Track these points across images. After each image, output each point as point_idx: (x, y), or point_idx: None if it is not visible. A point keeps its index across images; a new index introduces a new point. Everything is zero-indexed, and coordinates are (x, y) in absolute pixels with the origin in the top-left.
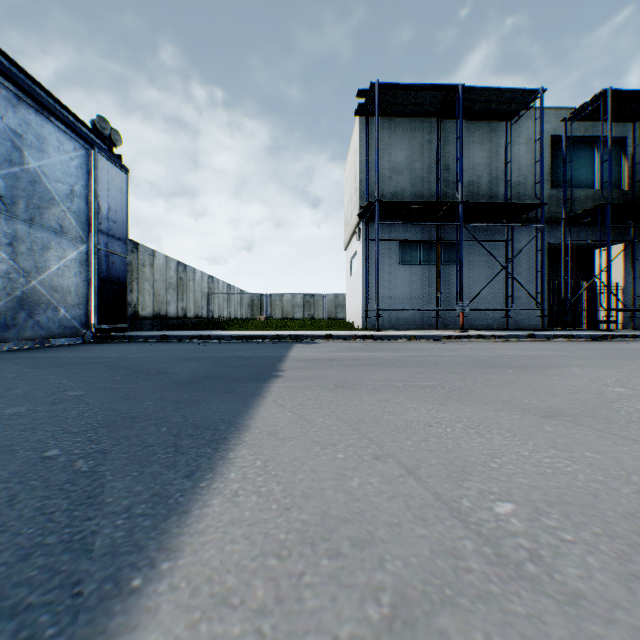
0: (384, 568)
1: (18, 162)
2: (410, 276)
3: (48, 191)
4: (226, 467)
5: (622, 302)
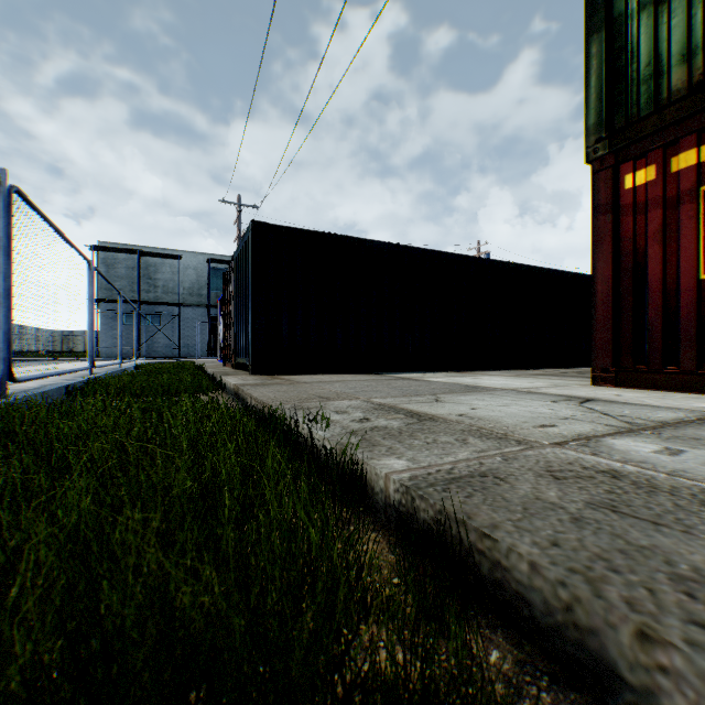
0: None
1: None
2: (130, 330)
3: None
4: None
5: None
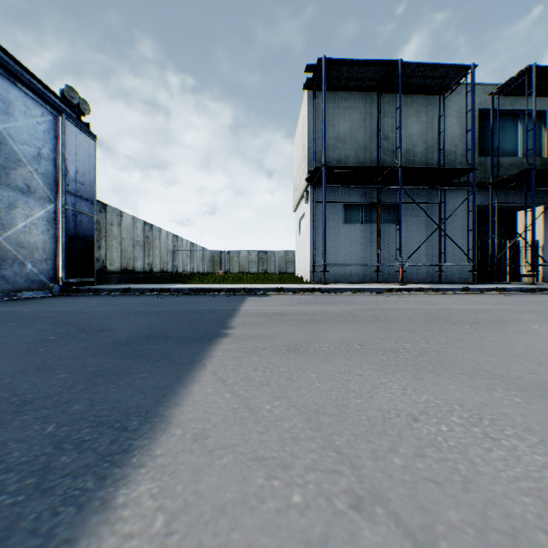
0: None
1: None
2: (353, 235)
3: (14, 152)
4: (97, 537)
5: (542, 258)
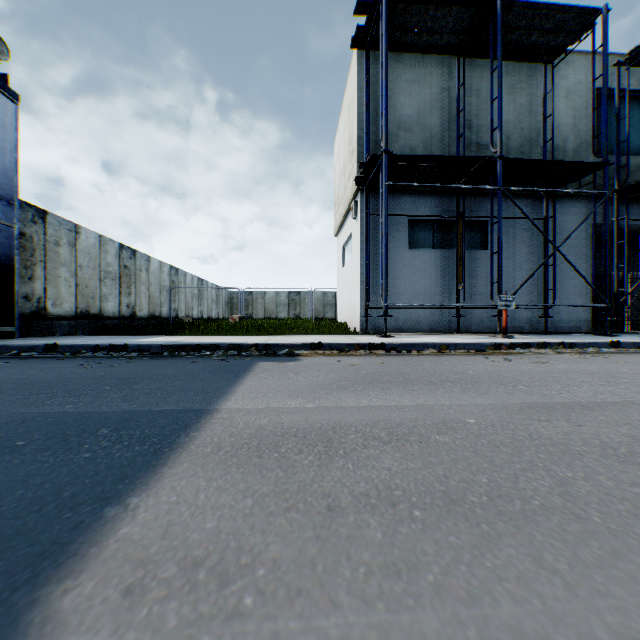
0: None
1: None
2: (421, 264)
3: None
4: None
5: None
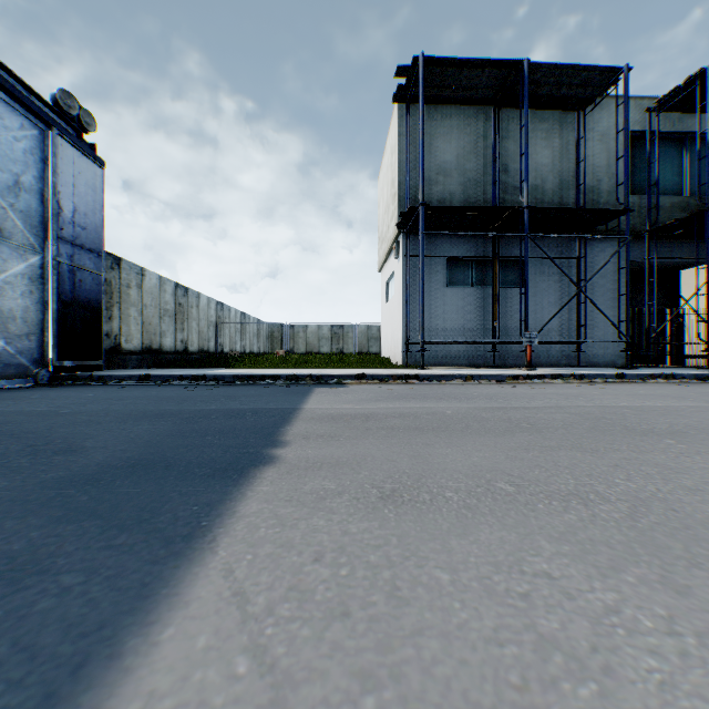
0: None
1: None
2: (460, 301)
3: None
4: None
5: None
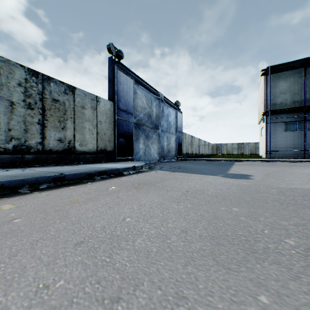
0: (245, 169)
1: (168, 120)
2: (289, 136)
3: (171, 125)
4: (232, 168)
5: None
